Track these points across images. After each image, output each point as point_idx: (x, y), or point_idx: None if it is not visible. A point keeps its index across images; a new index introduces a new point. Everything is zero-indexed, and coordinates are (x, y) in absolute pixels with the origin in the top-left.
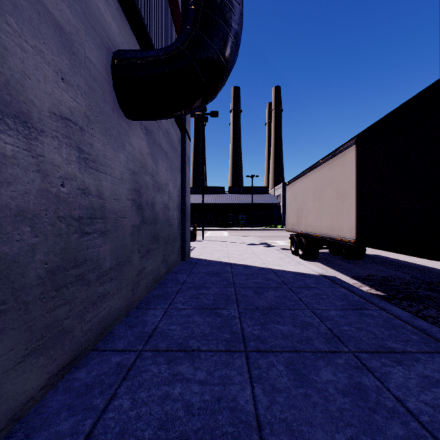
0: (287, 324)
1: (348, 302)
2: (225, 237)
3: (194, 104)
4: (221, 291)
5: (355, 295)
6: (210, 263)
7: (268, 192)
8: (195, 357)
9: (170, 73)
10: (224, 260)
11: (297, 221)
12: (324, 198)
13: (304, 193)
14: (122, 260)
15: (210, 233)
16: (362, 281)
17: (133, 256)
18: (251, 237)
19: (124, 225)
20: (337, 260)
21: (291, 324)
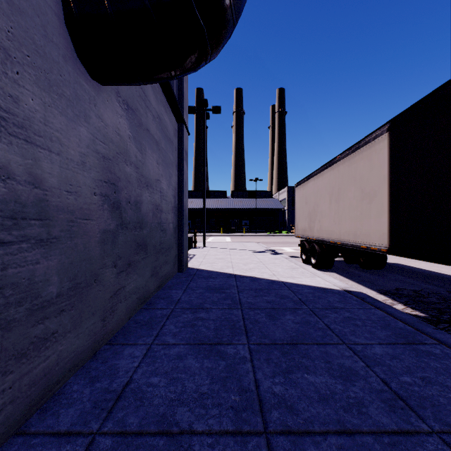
0: (320, 373)
1: (393, 331)
2: (227, 243)
3: (188, 58)
4: (224, 314)
5: (397, 320)
6: (211, 275)
7: (272, 196)
8: (184, 449)
9: (150, 3)
10: (227, 270)
11: (309, 225)
12: (344, 199)
13: (317, 194)
14: (83, 280)
15: (212, 239)
16: (392, 297)
17: (103, 273)
18: (256, 243)
19: (87, 229)
20: (355, 270)
21: (326, 371)
